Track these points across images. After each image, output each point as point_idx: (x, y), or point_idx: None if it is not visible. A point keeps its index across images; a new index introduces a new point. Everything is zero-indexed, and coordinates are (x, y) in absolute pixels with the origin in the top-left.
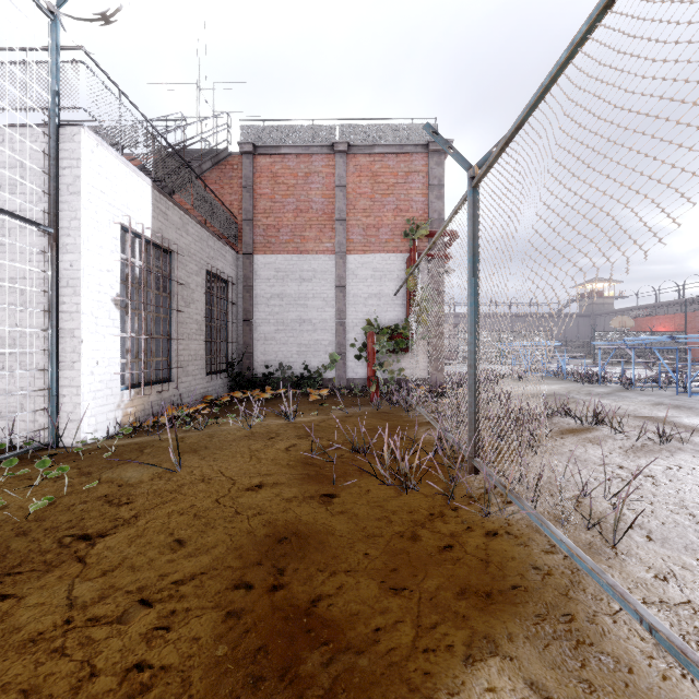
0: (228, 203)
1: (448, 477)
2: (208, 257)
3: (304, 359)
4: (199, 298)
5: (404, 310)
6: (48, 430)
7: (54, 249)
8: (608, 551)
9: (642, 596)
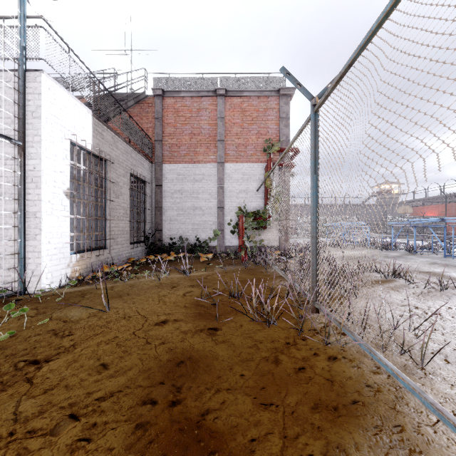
0: (145, 129)
1: (297, 315)
2: (131, 164)
3: (196, 234)
4: (125, 192)
5: (263, 201)
6: (18, 282)
7: (22, 156)
8: (419, 371)
9: (451, 409)
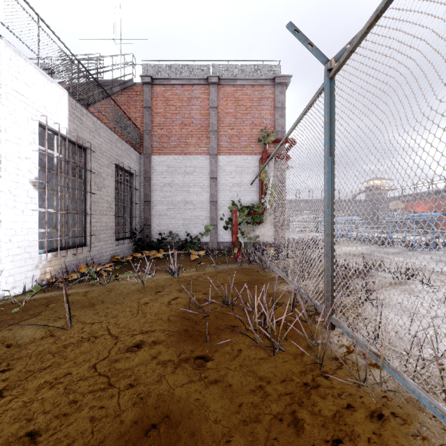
0: (133, 119)
1: (309, 333)
2: (116, 155)
3: (187, 229)
4: (109, 184)
5: (257, 195)
6: None
7: None
8: None
9: None
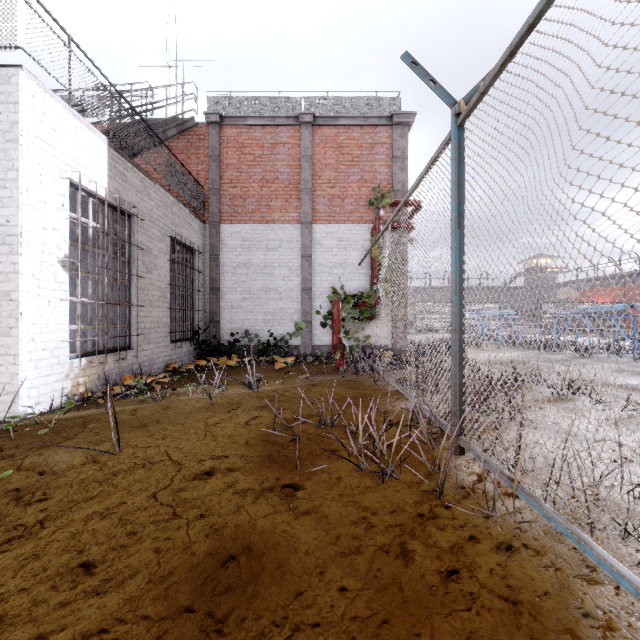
0: (195, 173)
1: (430, 459)
2: (172, 223)
3: (270, 327)
4: (162, 265)
5: (368, 279)
6: None
7: None
8: None
9: None
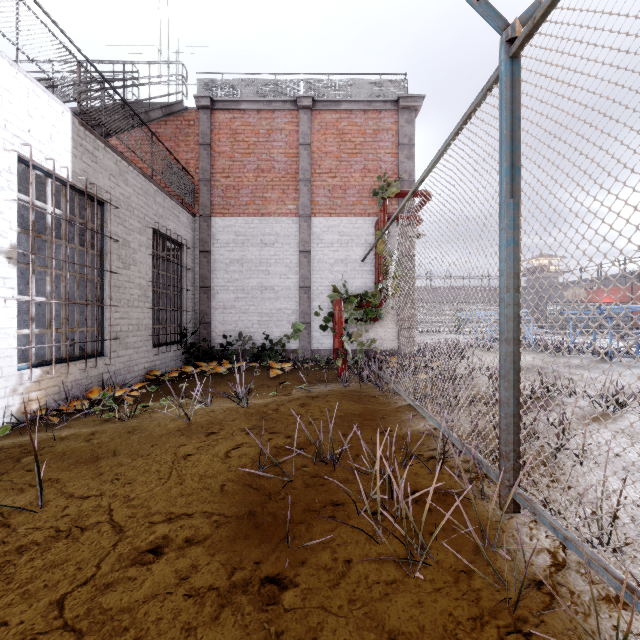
0: (184, 162)
1: (474, 521)
2: (155, 214)
3: (265, 329)
4: (143, 260)
5: (372, 277)
6: None
7: None
8: None
9: None
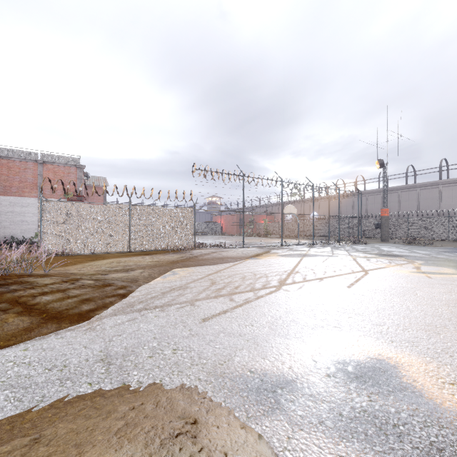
0: None
1: None
2: None
3: (24, 235)
4: None
5: None
6: None
7: None
8: None
9: None
